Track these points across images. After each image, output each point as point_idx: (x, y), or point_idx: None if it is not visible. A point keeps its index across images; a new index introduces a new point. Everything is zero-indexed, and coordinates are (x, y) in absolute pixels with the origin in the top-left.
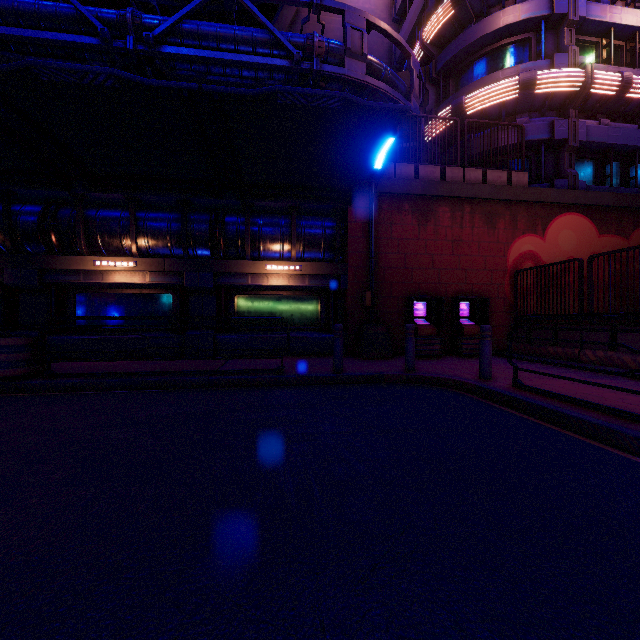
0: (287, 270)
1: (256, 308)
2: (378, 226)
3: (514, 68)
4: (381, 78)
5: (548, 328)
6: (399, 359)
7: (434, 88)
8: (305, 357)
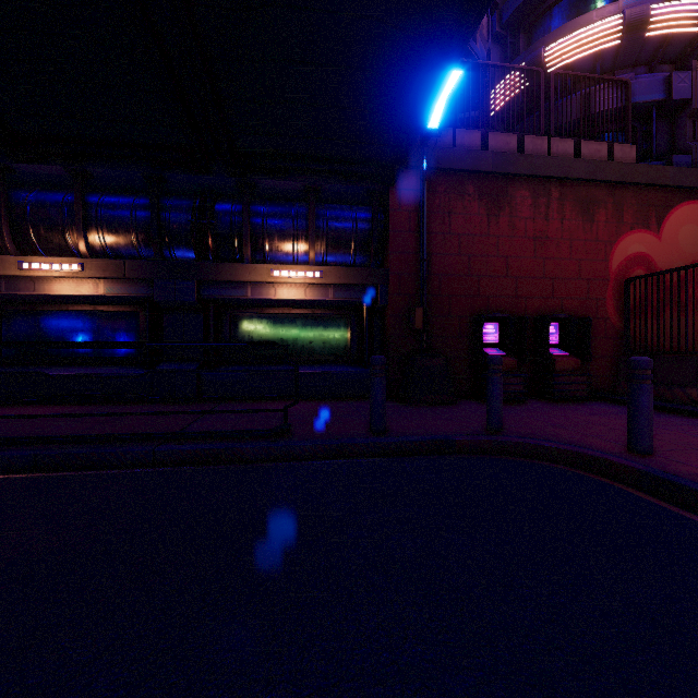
0: (302, 278)
1: (260, 332)
2: (431, 216)
3: (614, 5)
4: None
5: None
6: (465, 406)
7: (498, 48)
8: (328, 402)
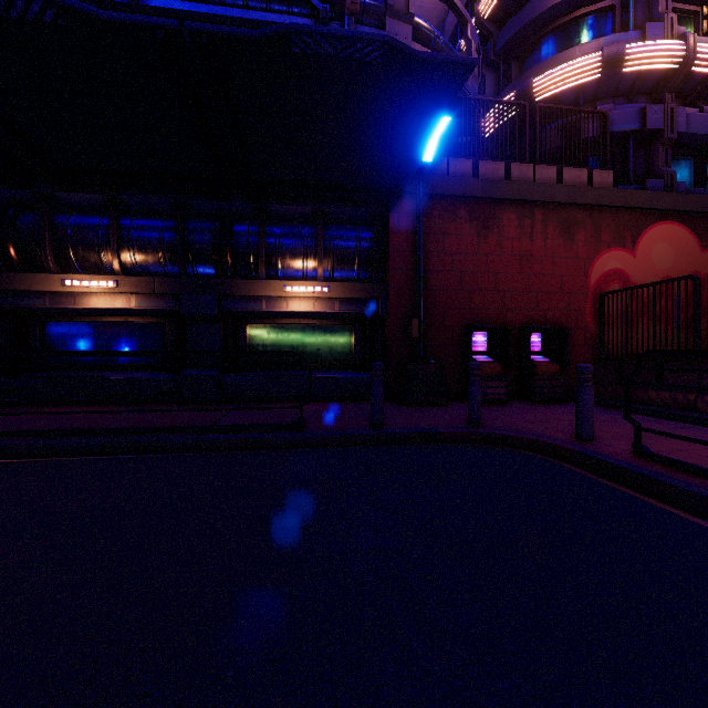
0: (312, 292)
1: (273, 341)
2: (427, 237)
3: (595, 42)
4: (431, 48)
5: (700, 371)
6: (455, 406)
7: (492, 74)
8: (334, 403)
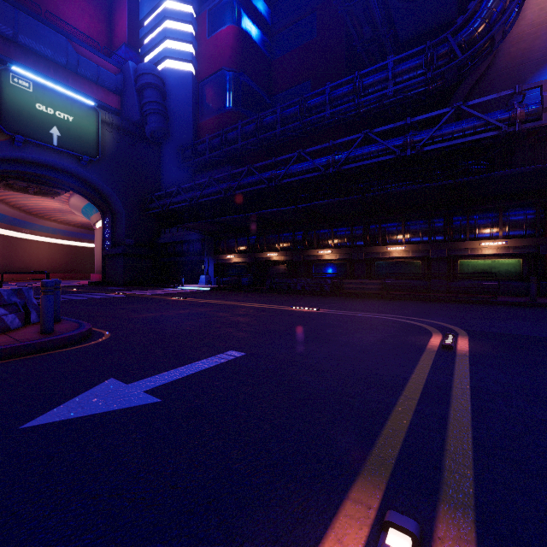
0: (496, 245)
1: (472, 267)
2: None
3: None
4: None
5: None
6: None
7: None
8: (509, 296)
